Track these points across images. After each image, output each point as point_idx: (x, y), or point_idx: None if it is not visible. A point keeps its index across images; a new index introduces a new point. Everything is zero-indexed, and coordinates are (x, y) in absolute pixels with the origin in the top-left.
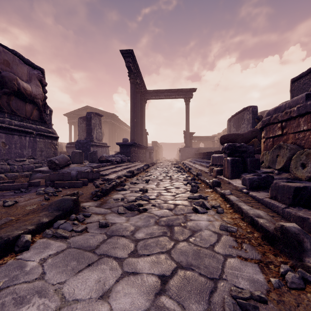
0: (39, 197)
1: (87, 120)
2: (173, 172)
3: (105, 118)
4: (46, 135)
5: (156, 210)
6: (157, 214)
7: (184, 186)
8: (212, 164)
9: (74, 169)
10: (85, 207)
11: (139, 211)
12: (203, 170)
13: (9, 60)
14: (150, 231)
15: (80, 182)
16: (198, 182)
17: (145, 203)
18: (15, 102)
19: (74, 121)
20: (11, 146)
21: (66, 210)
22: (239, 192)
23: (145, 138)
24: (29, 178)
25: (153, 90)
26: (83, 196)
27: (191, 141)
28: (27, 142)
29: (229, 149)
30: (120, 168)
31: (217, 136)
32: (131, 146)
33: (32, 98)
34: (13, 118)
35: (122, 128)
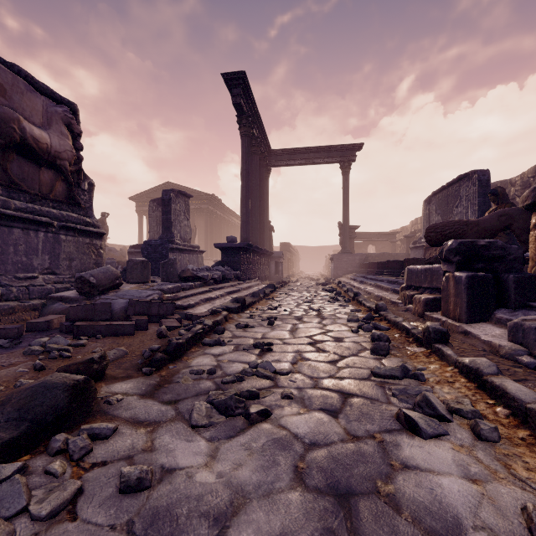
0: (25, 361)
1: (163, 204)
2: (323, 301)
3: (198, 203)
4: (79, 230)
5: (293, 412)
6: (297, 432)
7: (353, 335)
8: (407, 285)
9: (126, 294)
10: (111, 400)
11: (248, 420)
12: (386, 298)
13: (5, 83)
14: (280, 525)
15: (130, 325)
16: (385, 327)
17: (265, 386)
18: (18, 165)
19: (146, 209)
20: (7, 248)
21: (44, 420)
22: (510, 363)
23: (267, 237)
24: (39, 311)
25: (282, 149)
26: (125, 360)
27: (353, 242)
28: (40, 242)
29: (459, 253)
30: (220, 292)
31: (400, 233)
32: (243, 250)
33: (52, 159)
34: (14, 196)
35: (228, 220)
